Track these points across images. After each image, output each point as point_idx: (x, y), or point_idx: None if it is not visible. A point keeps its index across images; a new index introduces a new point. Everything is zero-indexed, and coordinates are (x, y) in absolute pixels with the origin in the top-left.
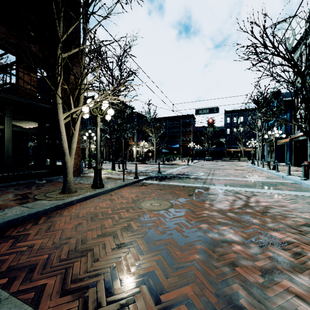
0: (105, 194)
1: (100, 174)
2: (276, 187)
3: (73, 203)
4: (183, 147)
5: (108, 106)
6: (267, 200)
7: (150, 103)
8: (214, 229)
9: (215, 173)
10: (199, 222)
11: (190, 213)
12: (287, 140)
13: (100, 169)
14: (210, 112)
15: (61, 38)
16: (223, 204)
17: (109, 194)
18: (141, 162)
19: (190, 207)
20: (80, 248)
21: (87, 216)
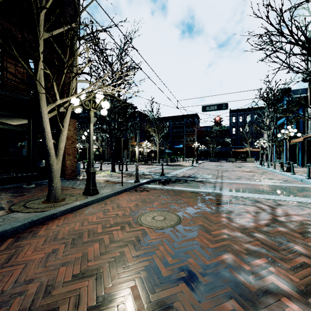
0: (99, 202)
1: (94, 178)
2: (301, 194)
3: (56, 216)
4: (187, 147)
5: (102, 98)
6: (298, 212)
7: (153, 102)
8: (244, 264)
9: (224, 176)
10: (220, 250)
11: (205, 233)
12: (300, 140)
13: (93, 173)
14: (219, 109)
15: (42, 10)
16: (244, 218)
17: (103, 203)
18: (143, 162)
19: (203, 223)
20: (39, 305)
21: (68, 237)
